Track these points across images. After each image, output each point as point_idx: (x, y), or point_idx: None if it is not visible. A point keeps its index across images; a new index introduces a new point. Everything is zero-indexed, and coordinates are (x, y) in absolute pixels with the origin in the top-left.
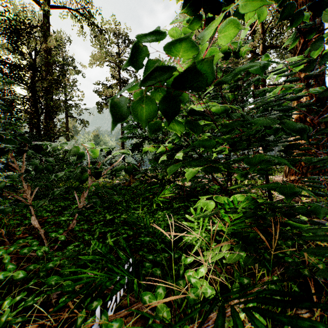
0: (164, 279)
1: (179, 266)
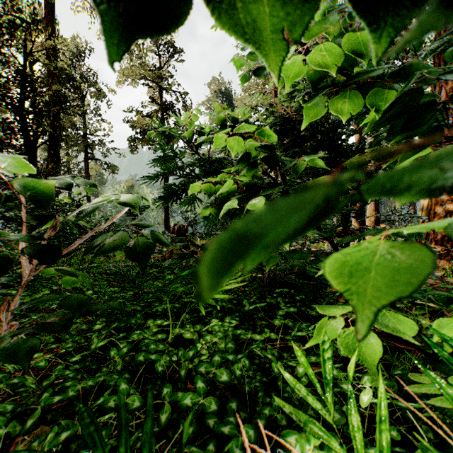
0: None
1: None
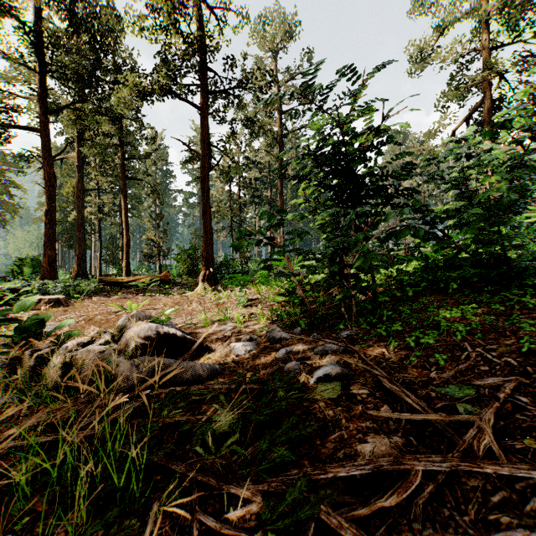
0: None
1: None
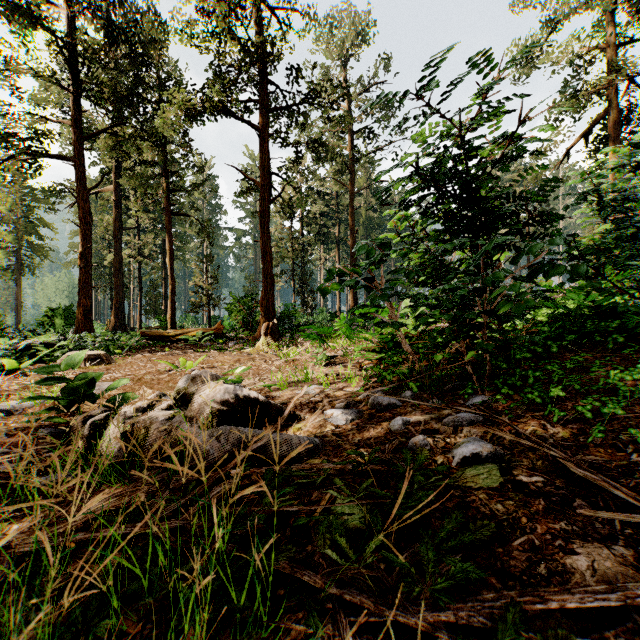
0: None
1: None
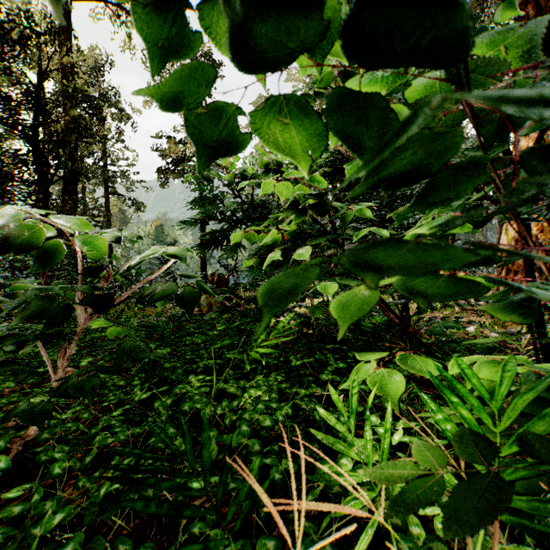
0: None
1: None
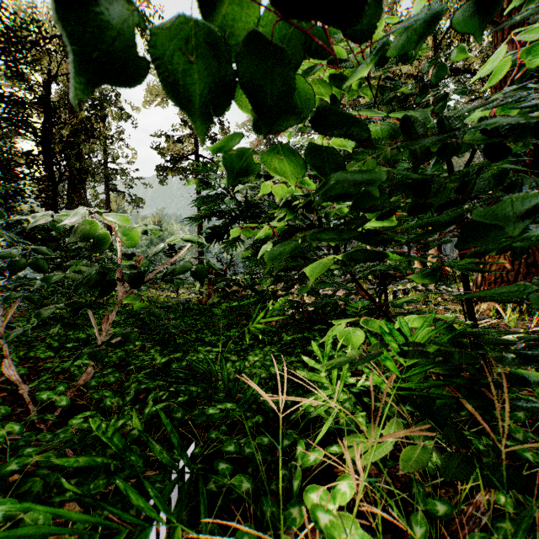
0: (258, 504)
1: (292, 467)
